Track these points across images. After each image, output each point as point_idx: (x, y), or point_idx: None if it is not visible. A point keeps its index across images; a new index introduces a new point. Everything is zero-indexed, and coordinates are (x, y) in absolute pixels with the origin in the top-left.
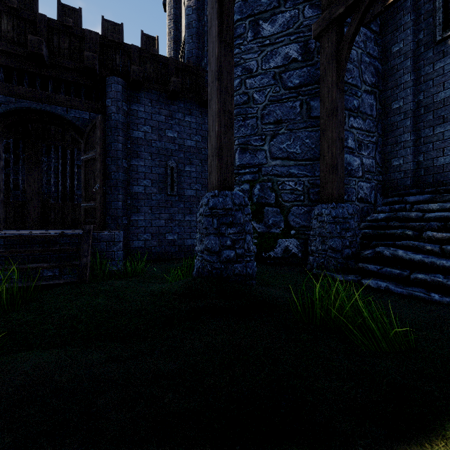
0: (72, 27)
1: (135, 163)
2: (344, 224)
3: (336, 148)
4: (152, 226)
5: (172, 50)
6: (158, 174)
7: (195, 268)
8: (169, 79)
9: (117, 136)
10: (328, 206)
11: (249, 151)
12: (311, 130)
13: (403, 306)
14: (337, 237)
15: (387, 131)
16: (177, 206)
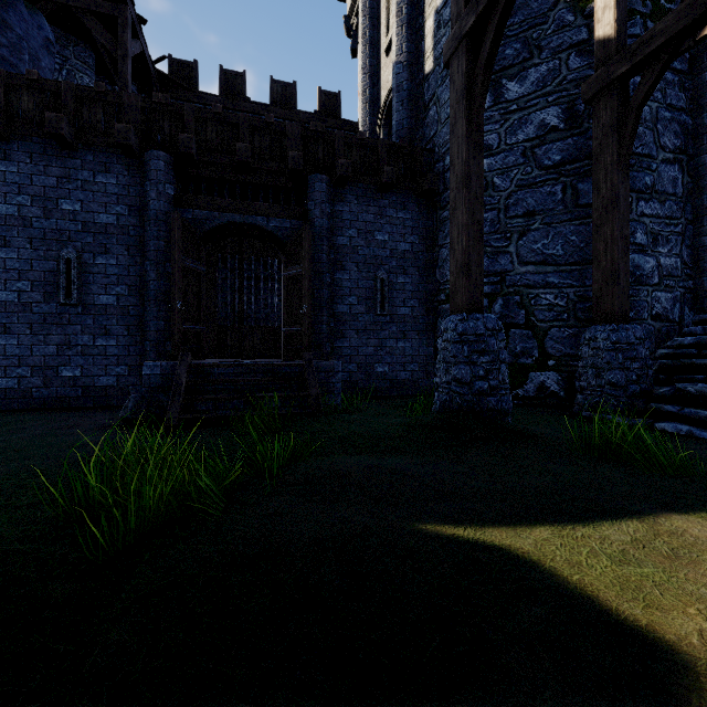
0: (273, 123)
1: (339, 277)
2: (629, 352)
3: (617, 251)
4: (359, 355)
5: (367, 115)
6: (365, 288)
7: (437, 402)
8: (378, 167)
9: (320, 246)
10: (605, 328)
11: (487, 255)
12: (579, 223)
13: (705, 449)
14: (618, 369)
15: (700, 215)
16: (388, 329)
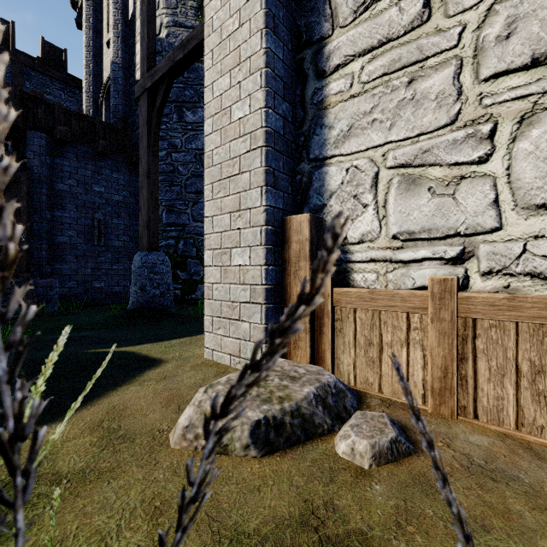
0: None
1: (59, 214)
2: None
3: None
4: (78, 275)
5: (91, 85)
6: (84, 225)
7: (130, 303)
8: (96, 137)
9: (40, 189)
10: None
11: (174, 212)
12: None
13: None
14: None
15: None
16: (104, 256)
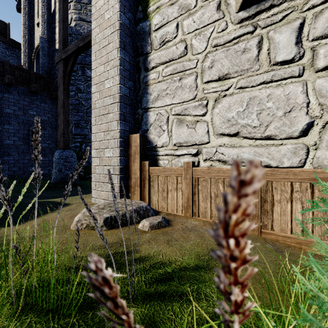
0: None
1: (7, 127)
2: None
3: None
4: (19, 163)
5: (27, 48)
6: (23, 134)
7: (52, 179)
8: (30, 82)
9: None
10: None
11: (80, 127)
12: None
13: None
14: None
15: None
16: None
